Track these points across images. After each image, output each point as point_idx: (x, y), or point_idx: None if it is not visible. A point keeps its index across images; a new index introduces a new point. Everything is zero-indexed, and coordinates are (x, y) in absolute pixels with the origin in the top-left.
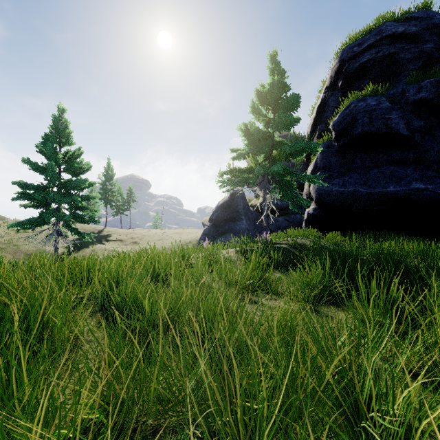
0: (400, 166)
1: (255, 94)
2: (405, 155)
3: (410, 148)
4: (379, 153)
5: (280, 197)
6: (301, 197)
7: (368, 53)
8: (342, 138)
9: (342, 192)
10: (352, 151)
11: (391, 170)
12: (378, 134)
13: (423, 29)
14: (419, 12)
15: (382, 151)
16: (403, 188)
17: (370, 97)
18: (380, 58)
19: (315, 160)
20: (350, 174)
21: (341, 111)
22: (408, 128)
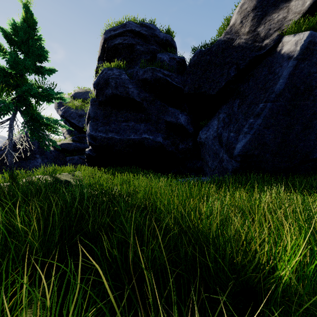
0: (138, 122)
1: (0, 31)
2: (140, 115)
3: (142, 111)
4: (126, 111)
5: (80, 140)
6: (47, 138)
7: (119, 38)
8: (101, 96)
9: (105, 137)
10: (109, 107)
11: (133, 124)
12: (122, 97)
13: (150, 35)
14: (148, 24)
15: (127, 110)
16: (138, 137)
17: (115, 69)
18: (126, 45)
19: (88, 111)
20: (110, 124)
21: (99, 75)
22: (139, 96)
